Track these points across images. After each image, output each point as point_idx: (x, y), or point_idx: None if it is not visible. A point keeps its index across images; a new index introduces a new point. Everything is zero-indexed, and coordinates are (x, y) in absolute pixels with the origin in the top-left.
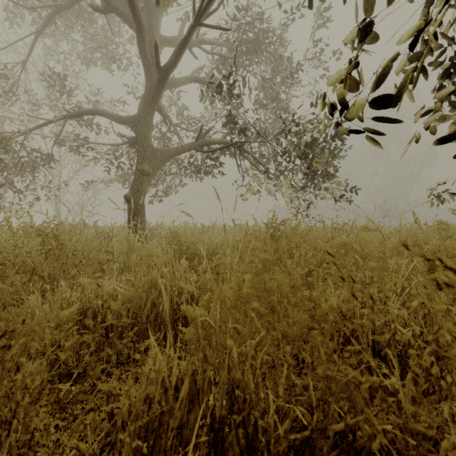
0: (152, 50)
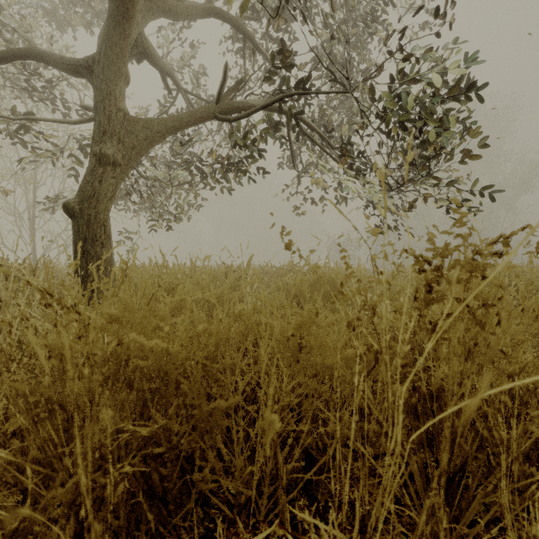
0: None
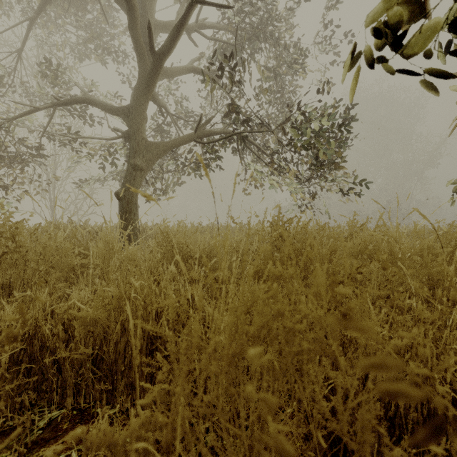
0: (145, 35)
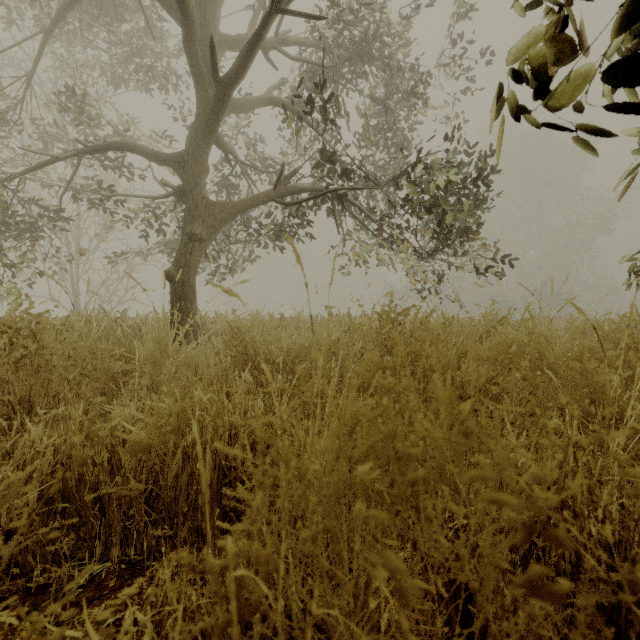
0: (206, 55)
